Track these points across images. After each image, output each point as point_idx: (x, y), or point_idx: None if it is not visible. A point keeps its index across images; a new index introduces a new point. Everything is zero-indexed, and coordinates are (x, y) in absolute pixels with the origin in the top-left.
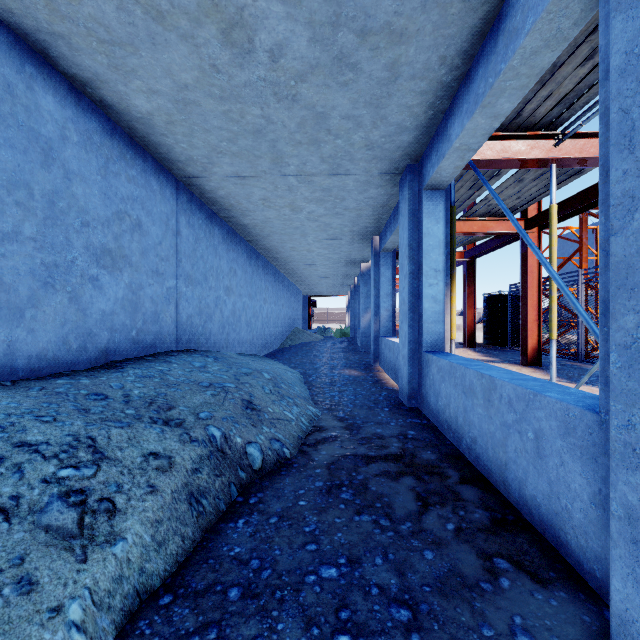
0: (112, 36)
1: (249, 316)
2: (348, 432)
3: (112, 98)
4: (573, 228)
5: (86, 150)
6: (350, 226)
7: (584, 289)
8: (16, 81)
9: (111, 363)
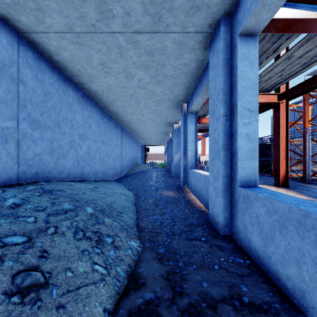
0: None
1: (103, 155)
2: (170, 290)
3: None
4: (294, 105)
5: None
6: (168, 94)
7: (310, 139)
8: None
9: None
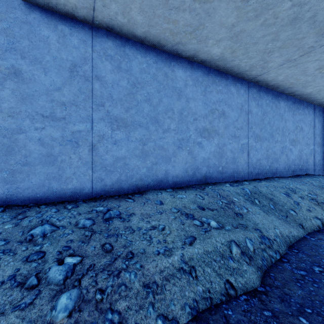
0: (307, 82)
1: None
2: None
3: (298, 93)
4: None
5: (289, 111)
6: None
7: None
8: (277, 103)
9: (295, 175)
